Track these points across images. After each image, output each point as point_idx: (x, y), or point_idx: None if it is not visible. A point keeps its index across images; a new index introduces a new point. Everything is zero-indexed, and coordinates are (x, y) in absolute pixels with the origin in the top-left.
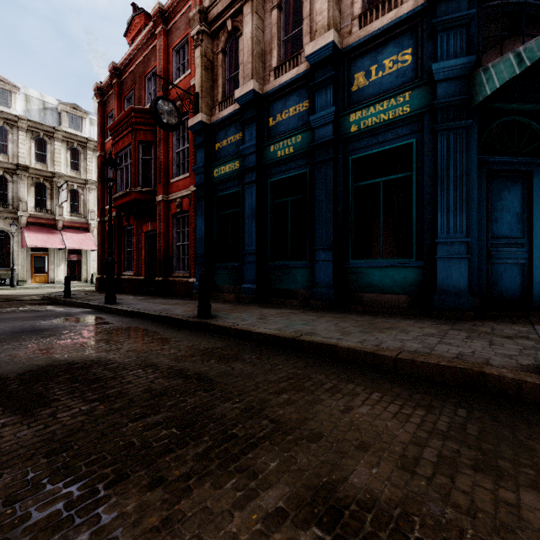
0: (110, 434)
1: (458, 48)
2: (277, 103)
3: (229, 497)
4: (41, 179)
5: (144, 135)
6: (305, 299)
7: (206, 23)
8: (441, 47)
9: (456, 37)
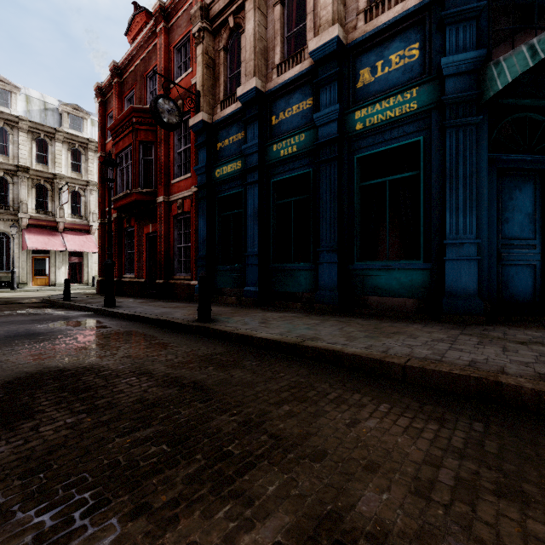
0: (94, 451)
1: (468, 42)
2: (280, 101)
3: (220, 529)
4: (42, 180)
5: (145, 135)
6: (308, 302)
7: (207, 20)
8: (450, 41)
9: (465, 30)
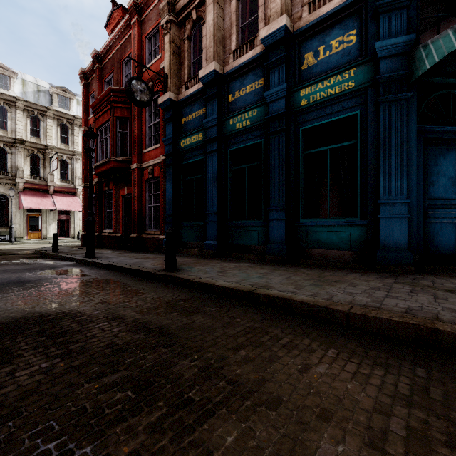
0: (63, 397)
1: (399, 28)
2: (235, 81)
3: None
4: (36, 151)
5: (121, 112)
6: (260, 253)
7: (174, 13)
8: (384, 27)
9: (397, 18)
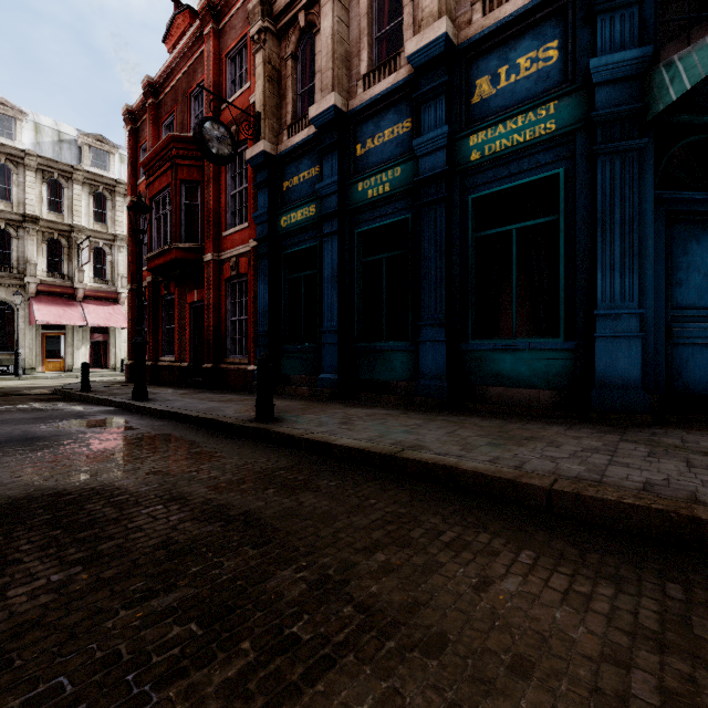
0: (83, 633)
1: (627, 36)
2: (367, 124)
3: None
4: (56, 234)
5: (188, 172)
6: (405, 394)
7: (270, 17)
8: (602, 36)
9: (623, 21)
